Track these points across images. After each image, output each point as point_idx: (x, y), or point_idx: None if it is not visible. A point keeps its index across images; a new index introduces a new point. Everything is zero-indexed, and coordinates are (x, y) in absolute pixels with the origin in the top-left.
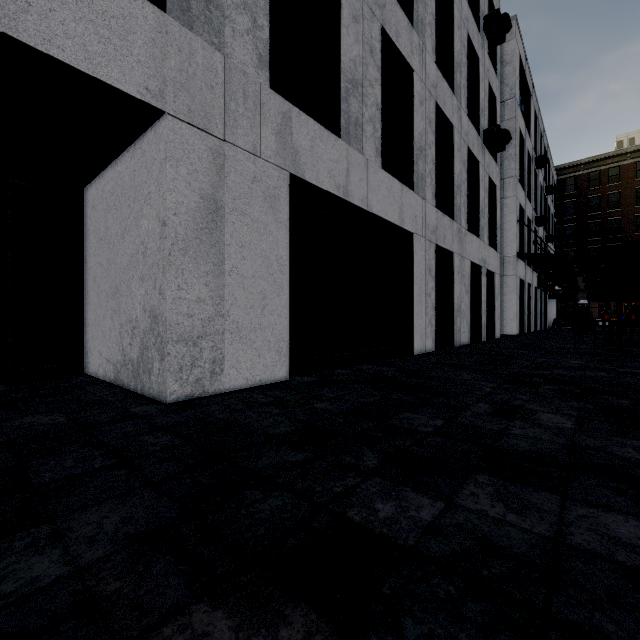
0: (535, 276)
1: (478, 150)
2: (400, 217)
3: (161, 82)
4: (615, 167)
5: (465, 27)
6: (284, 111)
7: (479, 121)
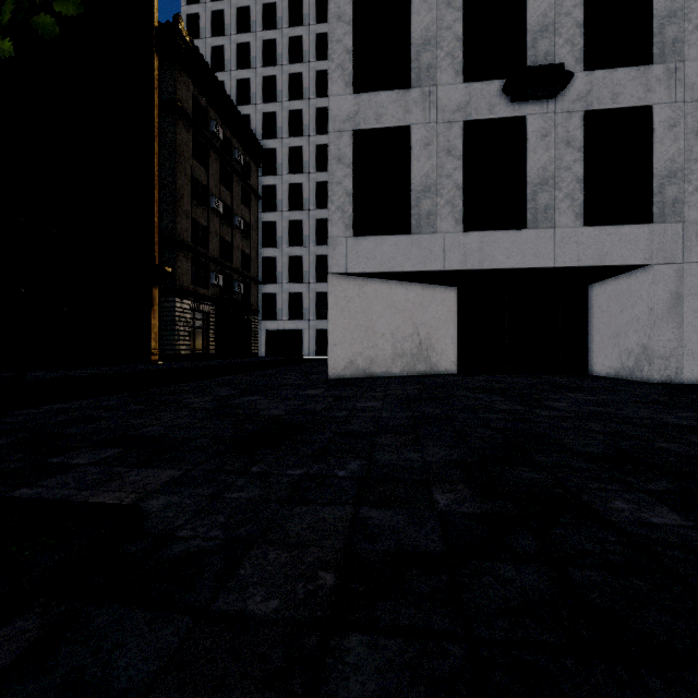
0: None
1: None
2: None
3: (650, 253)
4: None
5: None
6: None
7: None
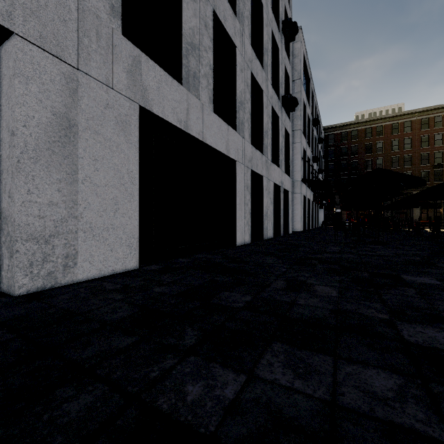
0: (312, 194)
1: (278, 109)
2: (227, 148)
3: (8, 4)
4: (355, 130)
5: (270, 26)
6: (134, 55)
7: (279, 90)
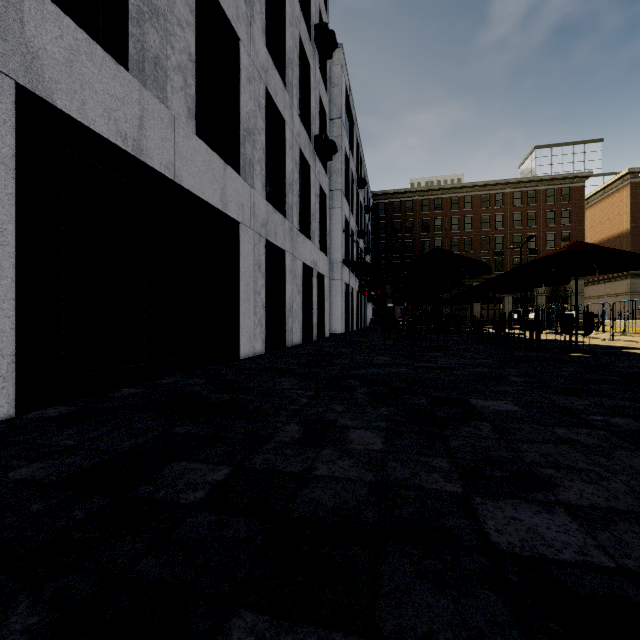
0: (357, 282)
1: (310, 155)
2: (222, 200)
3: None
4: (410, 201)
5: (297, 27)
6: None
7: (311, 127)
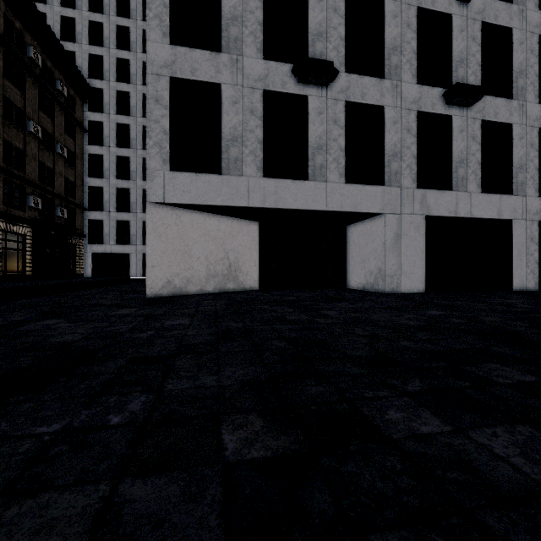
0: None
1: None
2: (498, 213)
3: (383, 206)
4: None
5: None
6: (423, 193)
7: None
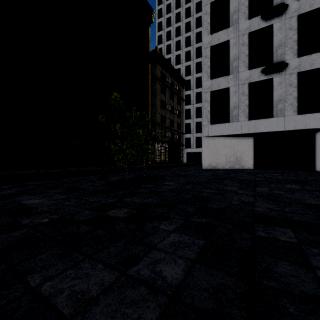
0: None
1: None
2: None
3: None
4: None
5: None
6: None
7: None
